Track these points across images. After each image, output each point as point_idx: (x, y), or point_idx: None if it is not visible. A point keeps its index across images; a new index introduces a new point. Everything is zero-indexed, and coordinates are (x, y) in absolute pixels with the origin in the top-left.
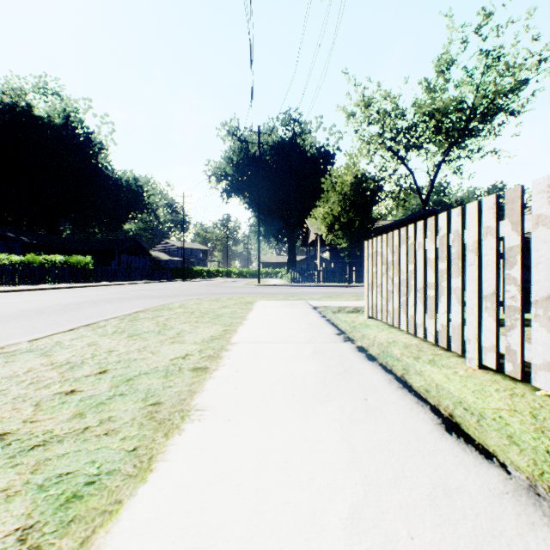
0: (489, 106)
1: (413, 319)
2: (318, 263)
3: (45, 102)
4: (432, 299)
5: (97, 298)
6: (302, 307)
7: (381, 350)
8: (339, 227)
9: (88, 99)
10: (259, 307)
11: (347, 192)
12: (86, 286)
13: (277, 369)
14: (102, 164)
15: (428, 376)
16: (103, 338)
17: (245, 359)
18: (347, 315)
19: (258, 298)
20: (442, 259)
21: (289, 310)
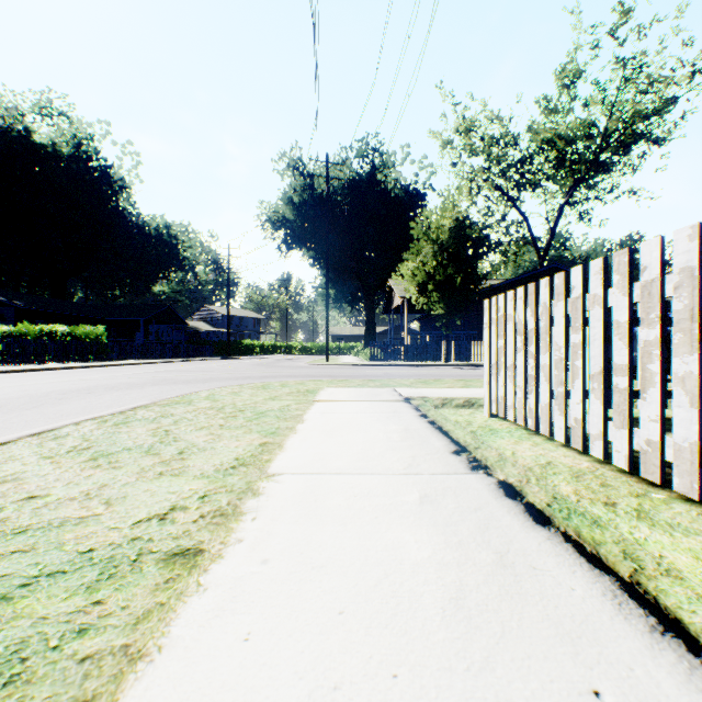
0: (626, 133)
1: (581, 425)
2: (405, 335)
3: (48, 126)
4: (625, 393)
5: (97, 384)
6: (388, 398)
7: (550, 493)
8: (433, 287)
9: (106, 122)
10: (324, 398)
11: (445, 240)
12: (94, 366)
13: (350, 556)
14: (124, 207)
15: (662, 560)
16: (42, 462)
17: (286, 521)
18: (457, 412)
19: (324, 384)
20: (649, 321)
21: (369, 404)
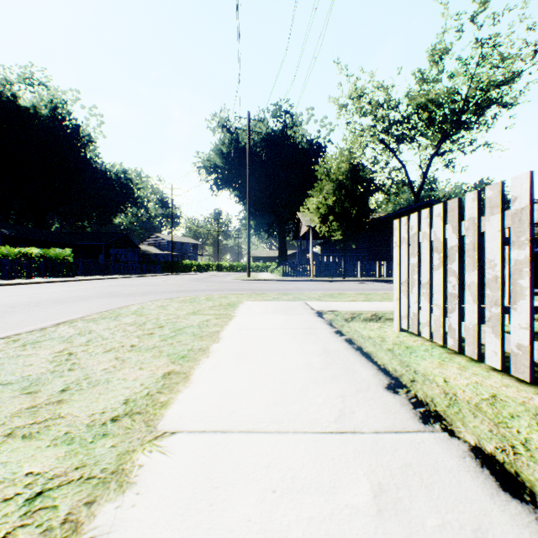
0: (482, 98)
1: (529, 352)
2: (310, 256)
3: (31, 93)
4: None
5: (50, 297)
6: (301, 312)
7: None
8: (333, 218)
9: (76, 90)
10: (242, 312)
11: (342, 180)
12: (60, 281)
13: None
14: (91, 157)
15: None
16: None
17: None
18: (366, 326)
19: (244, 298)
20: None
21: (284, 319)
